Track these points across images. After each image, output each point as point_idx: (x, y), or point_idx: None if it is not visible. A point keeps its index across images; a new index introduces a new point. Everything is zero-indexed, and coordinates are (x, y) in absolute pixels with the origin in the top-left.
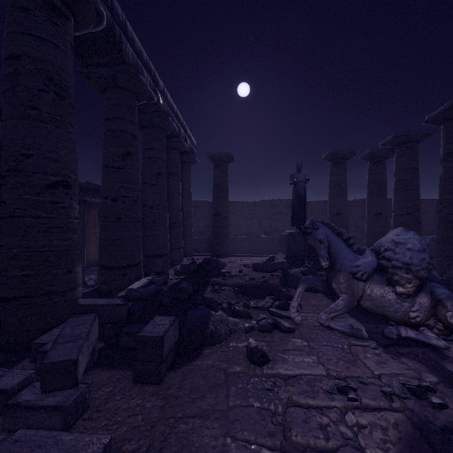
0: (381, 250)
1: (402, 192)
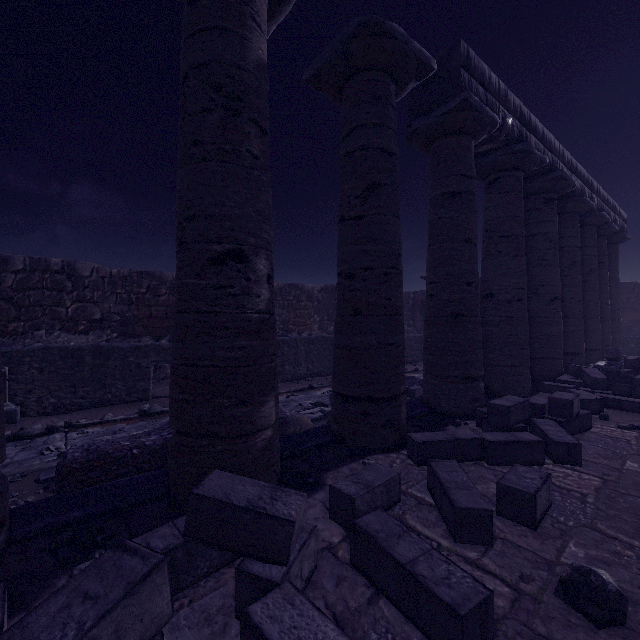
0: None
1: None
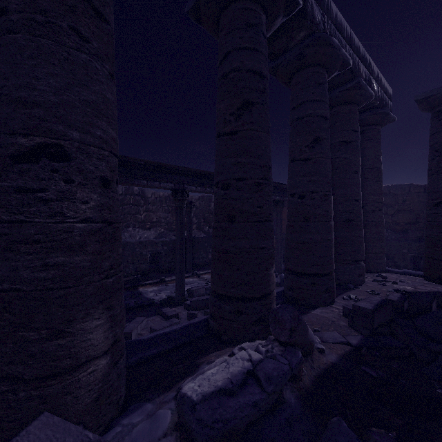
0: None
1: None
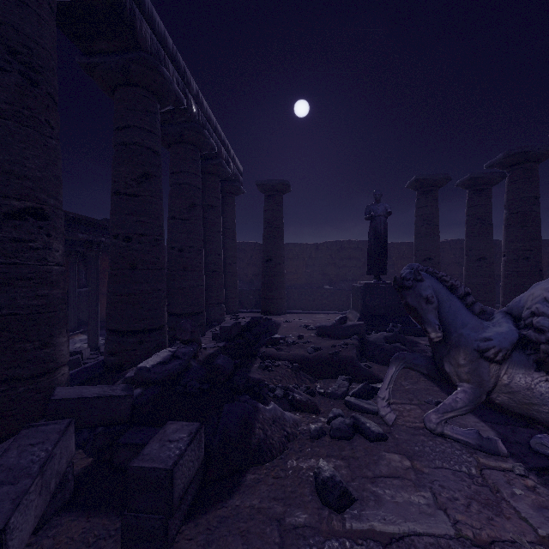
0: (524, 314)
1: (517, 229)
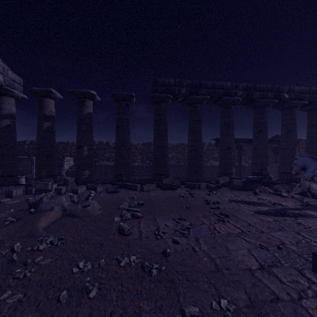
0: None
1: None
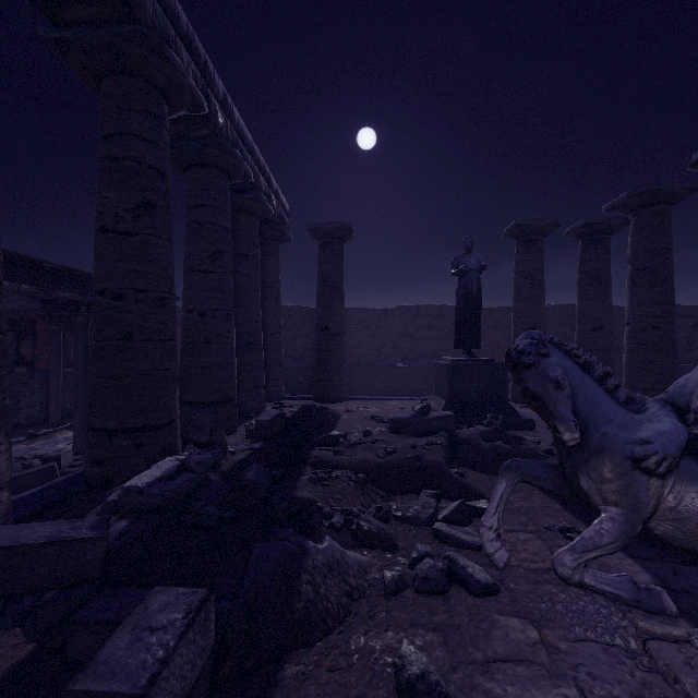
0: (694, 403)
1: (644, 289)
